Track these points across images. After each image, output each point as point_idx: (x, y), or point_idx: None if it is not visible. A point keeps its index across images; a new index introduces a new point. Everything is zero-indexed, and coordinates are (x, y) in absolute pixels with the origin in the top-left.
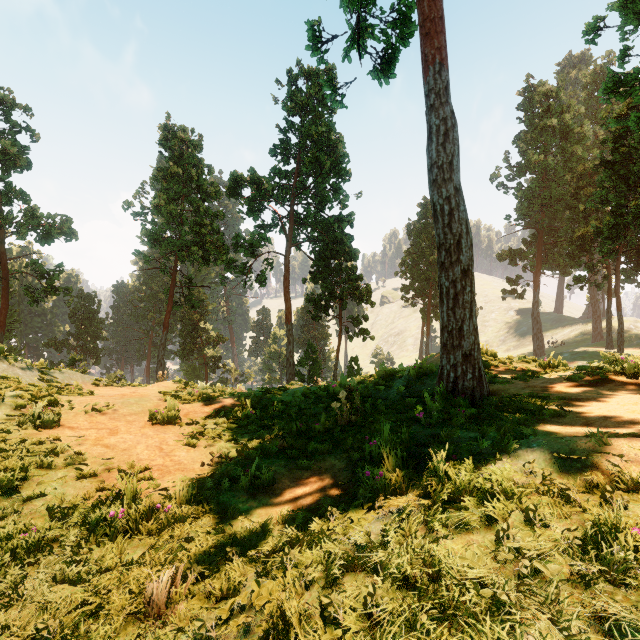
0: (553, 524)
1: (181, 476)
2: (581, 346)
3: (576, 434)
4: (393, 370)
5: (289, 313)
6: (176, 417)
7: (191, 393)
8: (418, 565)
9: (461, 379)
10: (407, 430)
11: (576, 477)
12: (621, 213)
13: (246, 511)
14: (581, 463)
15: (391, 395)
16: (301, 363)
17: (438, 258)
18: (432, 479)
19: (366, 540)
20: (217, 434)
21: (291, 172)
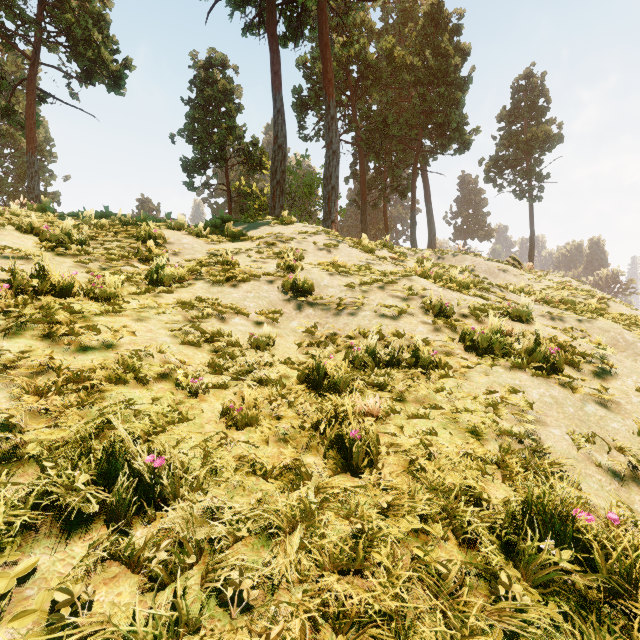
0: None
1: None
2: None
3: None
4: None
5: None
6: None
7: None
8: None
9: None
10: None
11: None
12: None
13: None
14: None
15: None
16: None
17: None
18: None
19: None
20: None
21: None
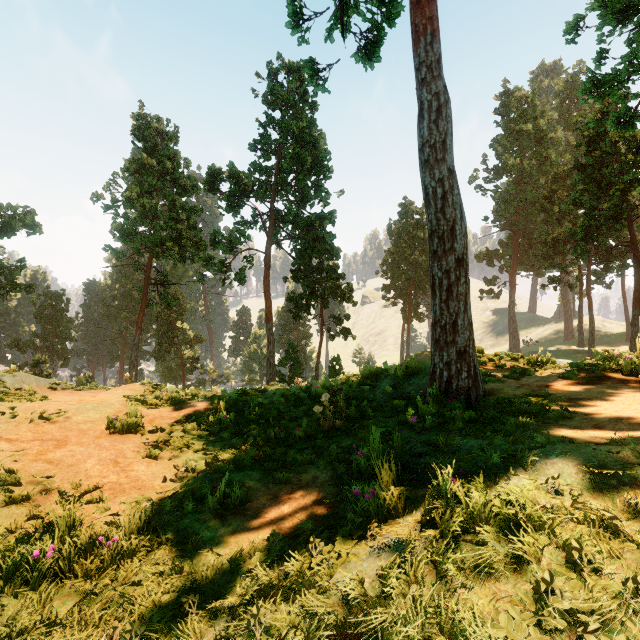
0: (604, 567)
1: (137, 496)
2: (554, 345)
3: (592, 440)
4: (378, 369)
5: (269, 312)
6: (139, 424)
7: (159, 396)
8: (436, 639)
9: (455, 378)
10: (399, 437)
11: (613, 497)
12: (594, 215)
13: (212, 539)
14: (616, 479)
15: (377, 396)
16: (282, 363)
17: (430, 246)
18: (437, 502)
19: (360, 590)
20: (184, 443)
21: (272, 168)
